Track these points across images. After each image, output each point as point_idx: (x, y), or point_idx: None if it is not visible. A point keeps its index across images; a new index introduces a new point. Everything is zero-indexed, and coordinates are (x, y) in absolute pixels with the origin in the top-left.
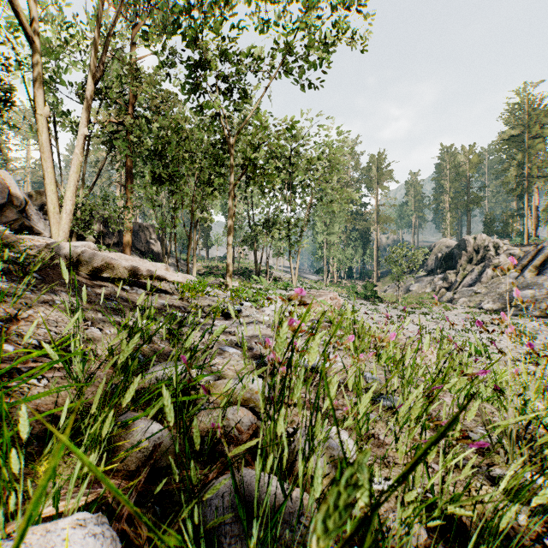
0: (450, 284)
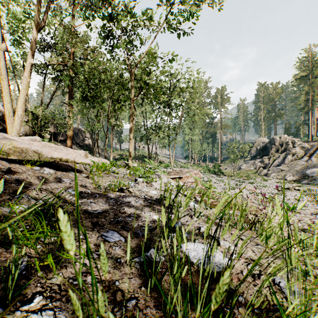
0: (265, 165)
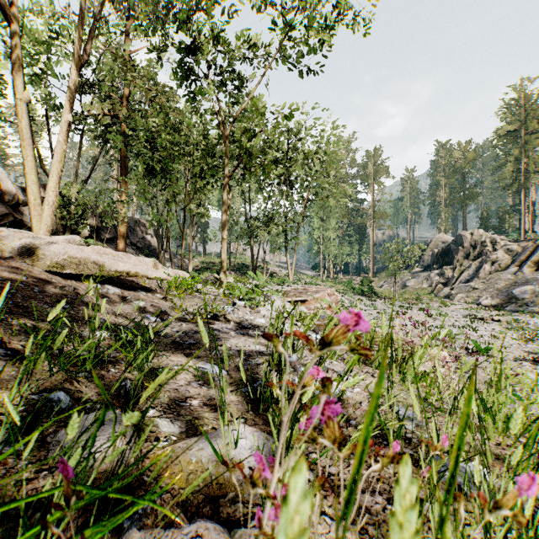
0: (447, 280)
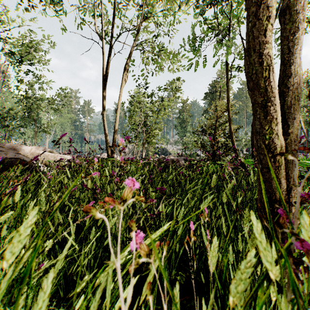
0: None
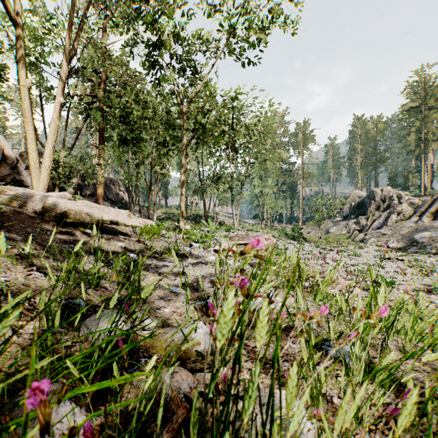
0: (362, 227)
